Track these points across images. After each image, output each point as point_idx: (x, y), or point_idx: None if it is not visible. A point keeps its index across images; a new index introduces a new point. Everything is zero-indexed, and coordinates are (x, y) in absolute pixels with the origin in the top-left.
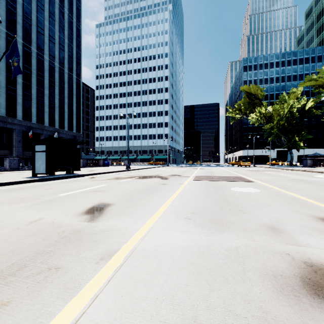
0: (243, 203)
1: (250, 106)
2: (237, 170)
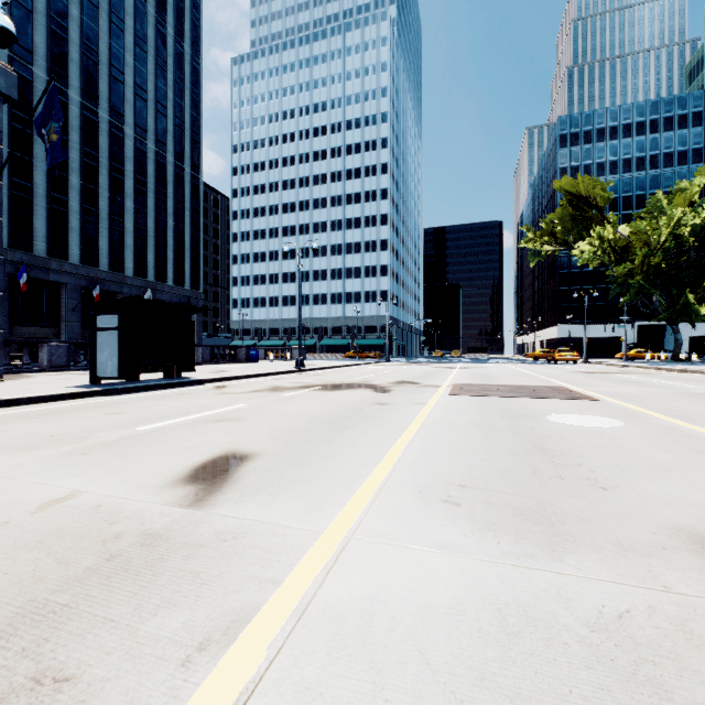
0: (592, 459)
1: (577, 224)
2: (548, 372)
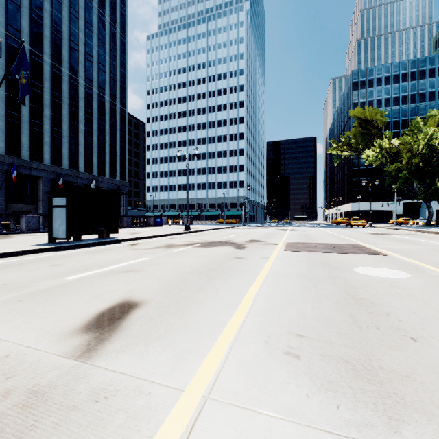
0: (396, 308)
1: (365, 138)
2: (348, 233)
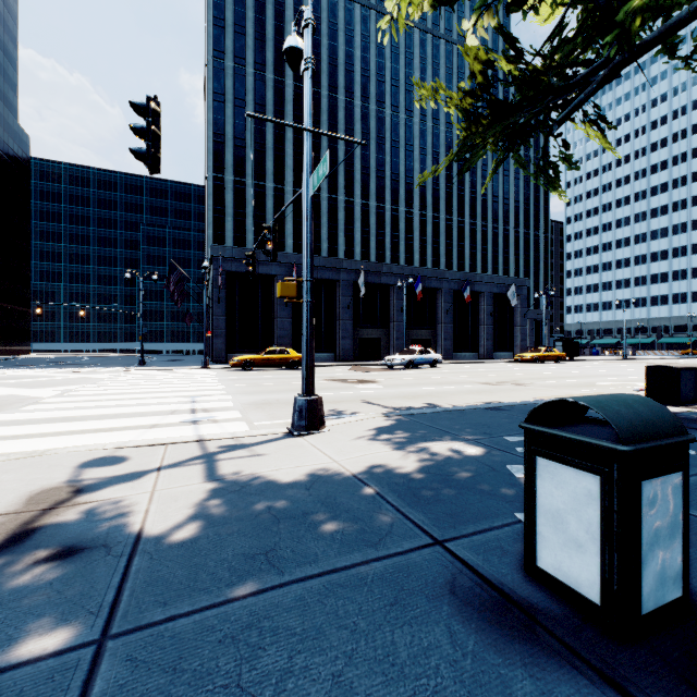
0: None
1: None
2: None
